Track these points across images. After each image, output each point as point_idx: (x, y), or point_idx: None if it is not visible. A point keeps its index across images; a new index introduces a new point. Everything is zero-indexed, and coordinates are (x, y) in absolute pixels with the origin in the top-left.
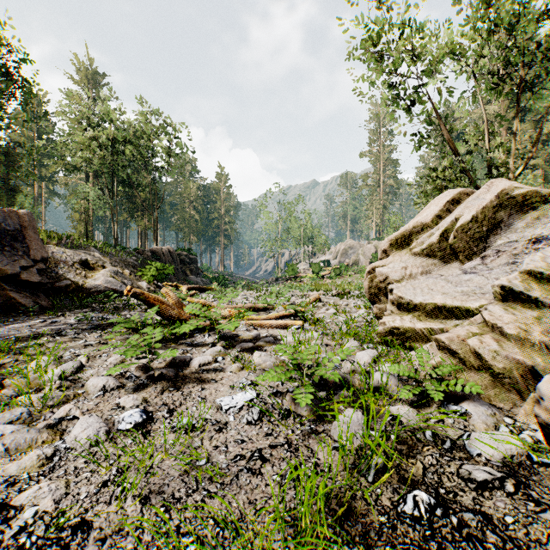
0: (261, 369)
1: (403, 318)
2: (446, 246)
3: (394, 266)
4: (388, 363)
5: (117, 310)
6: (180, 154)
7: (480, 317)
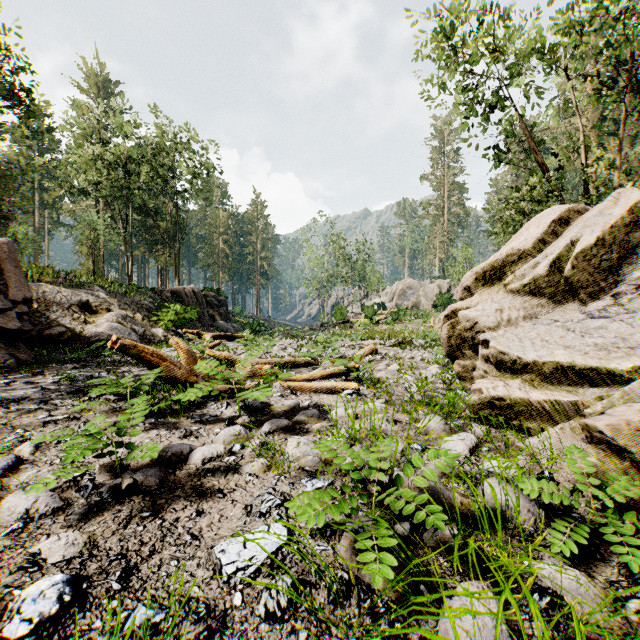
0: (299, 469)
1: (507, 383)
2: (559, 280)
3: (483, 308)
4: (499, 459)
5: (116, 366)
6: (207, 175)
7: (639, 386)
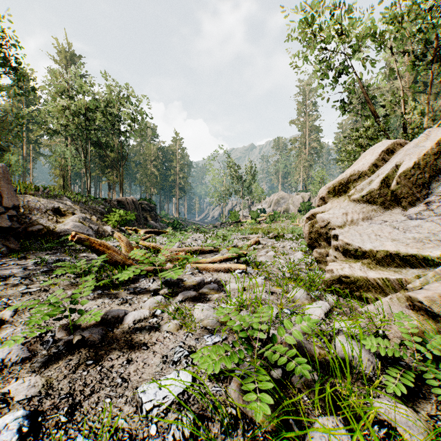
0: (202, 328)
1: (351, 265)
2: (387, 192)
3: (334, 212)
4: (346, 321)
5: (77, 252)
6: (142, 120)
7: None
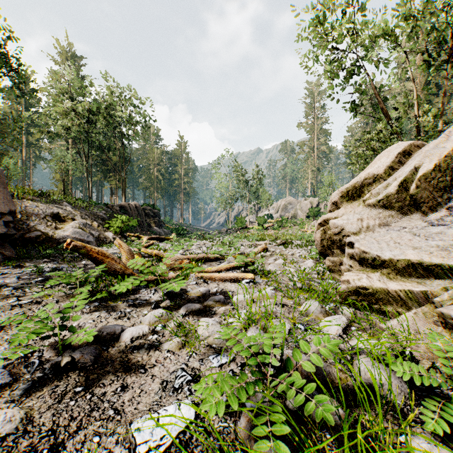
0: (207, 346)
1: (369, 275)
2: (405, 196)
3: (348, 218)
4: (367, 338)
5: (75, 260)
6: (145, 123)
7: None
